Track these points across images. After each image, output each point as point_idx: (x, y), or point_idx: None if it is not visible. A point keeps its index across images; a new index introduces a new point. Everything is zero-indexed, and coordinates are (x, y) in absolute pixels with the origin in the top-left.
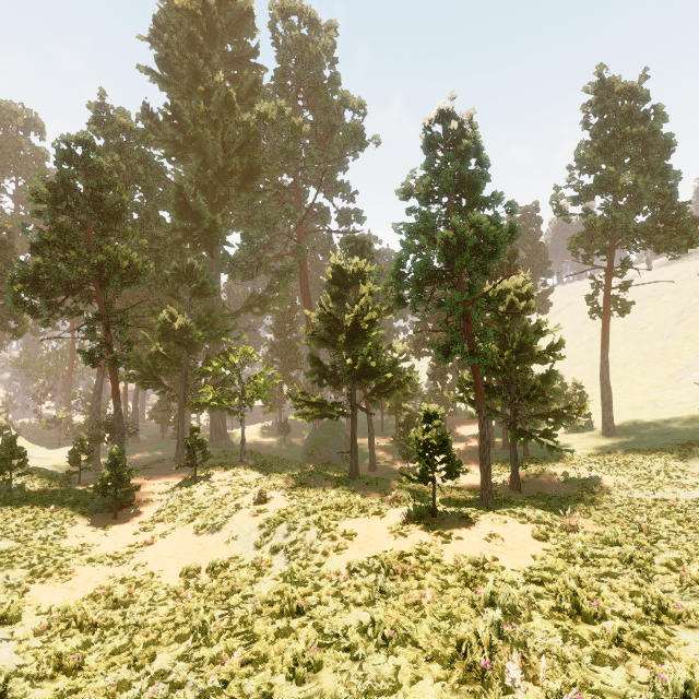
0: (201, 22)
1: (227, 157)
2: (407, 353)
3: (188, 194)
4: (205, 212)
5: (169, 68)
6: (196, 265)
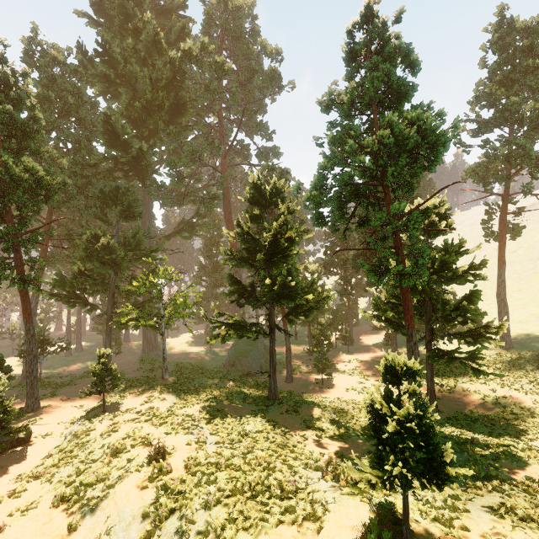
0: None
1: (155, 93)
2: (319, 272)
3: (116, 123)
4: (133, 141)
5: (104, 12)
6: (121, 189)
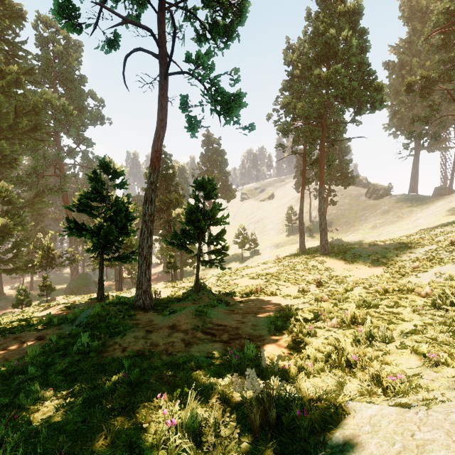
0: None
1: (17, 116)
2: None
3: None
4: (5, 150)
5: None
6: (5, 186)
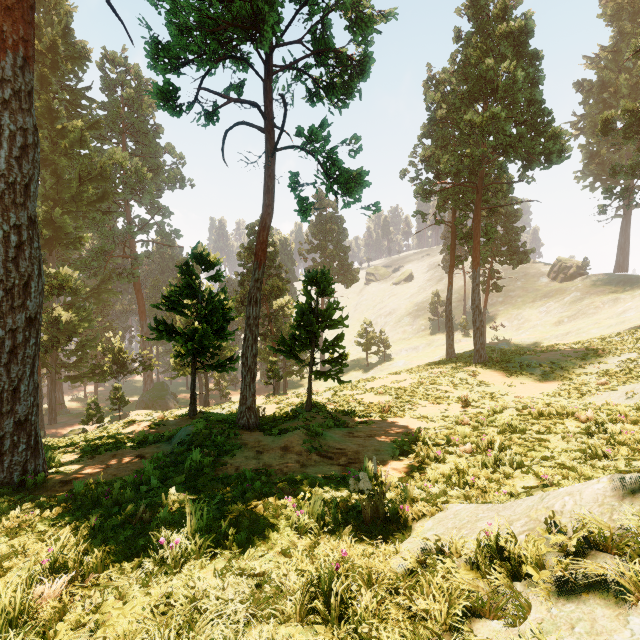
0: (46, 59)
1: (81, 183)
2: None
3: (55, 214)
4: (68, 228)
5: None
6: (69, 272)
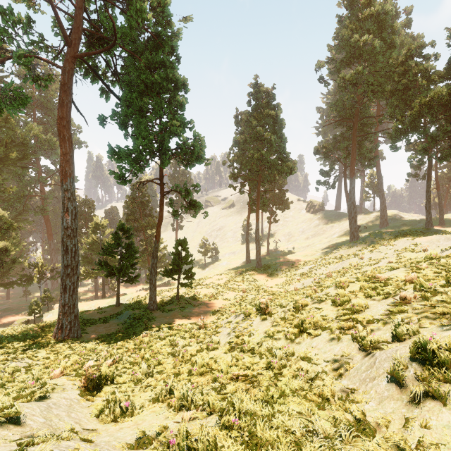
0: None
1: (7, 148)
2: None
3: None
4: None
5: None
6: (2, 213)
